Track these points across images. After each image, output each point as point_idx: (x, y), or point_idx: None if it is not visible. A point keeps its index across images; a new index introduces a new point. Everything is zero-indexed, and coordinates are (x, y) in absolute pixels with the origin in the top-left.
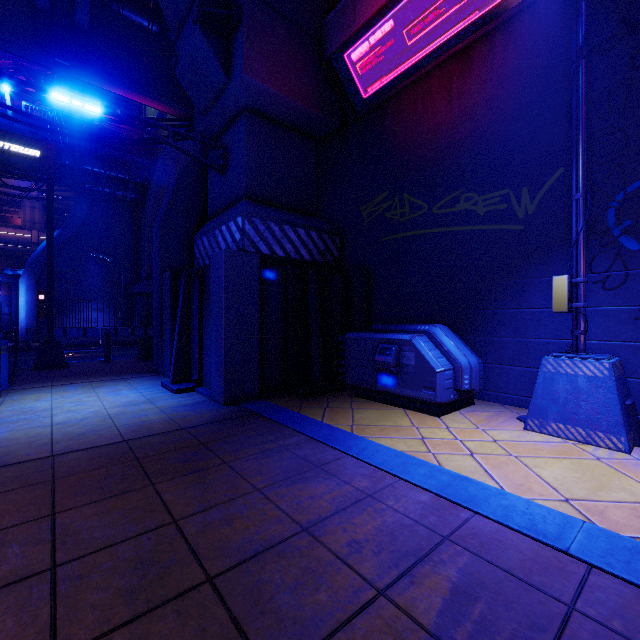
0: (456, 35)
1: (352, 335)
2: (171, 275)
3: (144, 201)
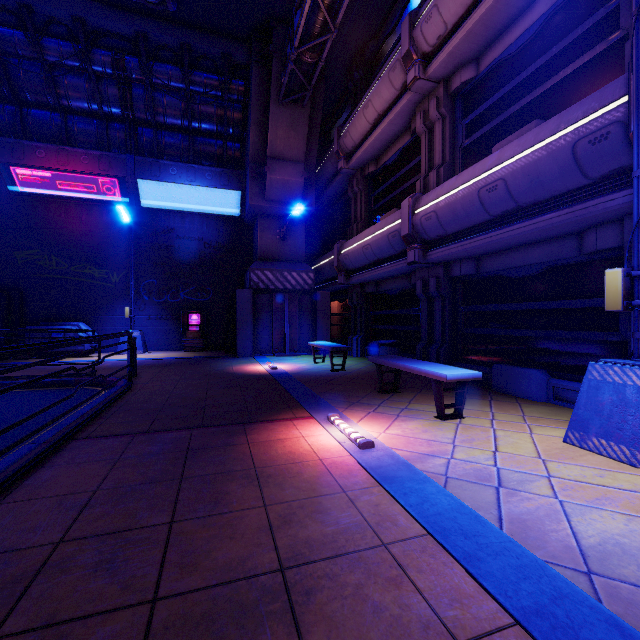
0: (86, 198)
1: (32, 327)
2: None
3: None
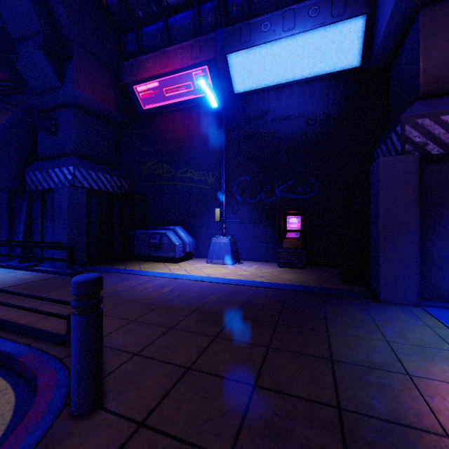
0: (186, 100)
1: (138, 231)
2: (8, 194)
3: None
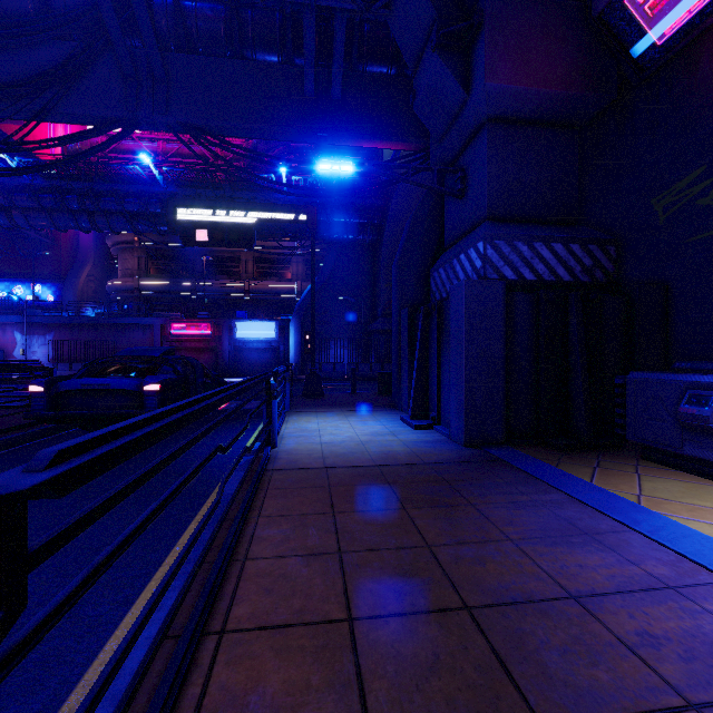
0: None
1: (637, 376)
2: (409, 311)
3: (380, 241)
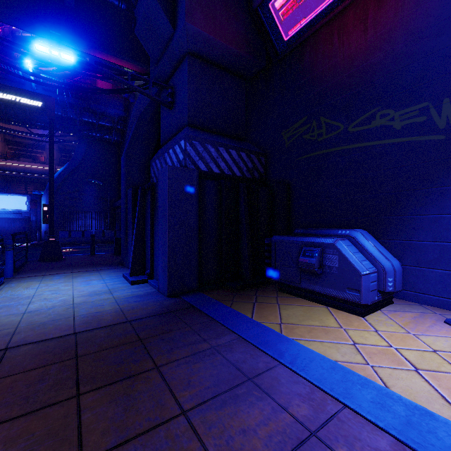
0: None
1: (277, 238)
2: (132, 190)
3: (123, 142)
